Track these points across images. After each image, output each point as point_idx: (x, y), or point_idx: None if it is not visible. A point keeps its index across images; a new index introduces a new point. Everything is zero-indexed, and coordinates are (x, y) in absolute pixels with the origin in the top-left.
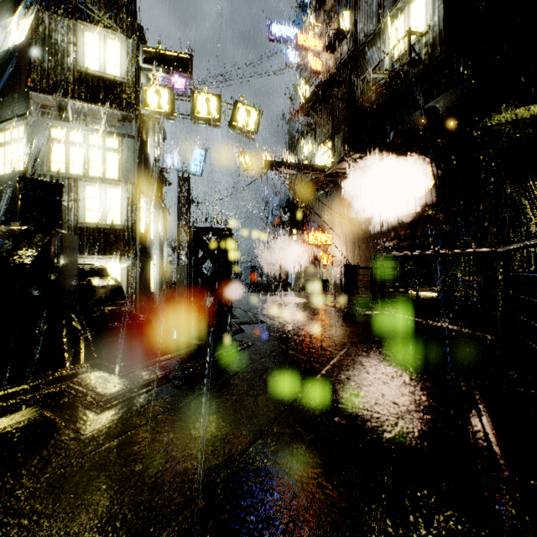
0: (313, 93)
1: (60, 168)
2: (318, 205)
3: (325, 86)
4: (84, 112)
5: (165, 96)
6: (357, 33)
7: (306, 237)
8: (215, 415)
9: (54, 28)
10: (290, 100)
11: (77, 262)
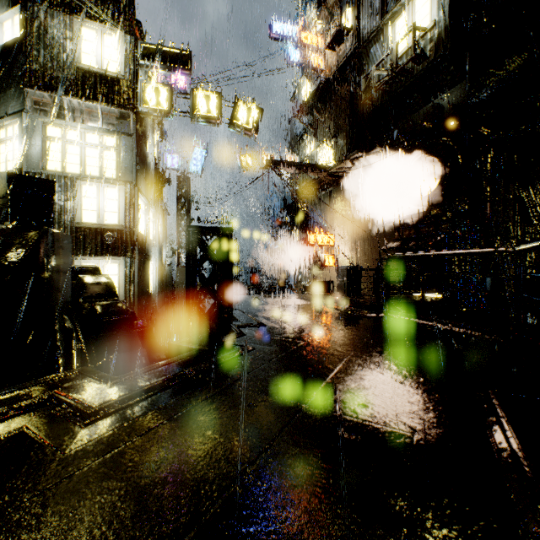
0: (315, 91)
1: (56, 166)
2: (320, 205)
3: (327, 84)
4: (81, 109)
5: (164, 93)
6: (359, 30)
7: (308, 238)
8: (211, 430)
9: (50, 23)
10: (292, 99)
11: (70, 262)
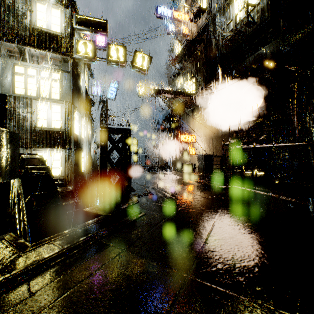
0: (184, 48)
1: (21, 91)
2: (186, 117)
3: (191, 43)
4: (37, 55)
5: (90, 46)
6: (211, 10)
7: (179, 137)
8: (100, 312)
9: (16, 0)
10: (169, 54)
11: (17, 151)
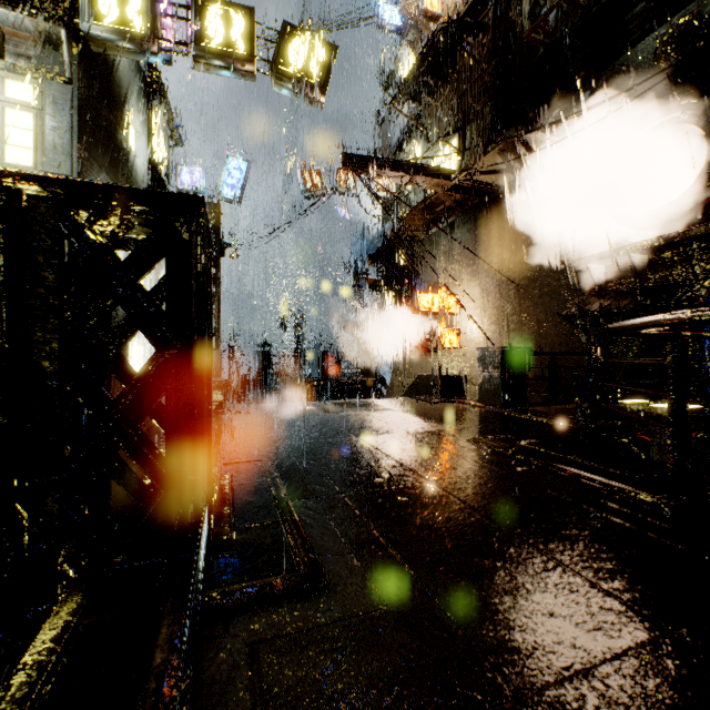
0: (427, 48)
1: None
2: (432, 249)
3: (448, 33)
4: None
5: None
6: None
7: (415, 301)
8: None
9: None
10: (384, 88)
11: None
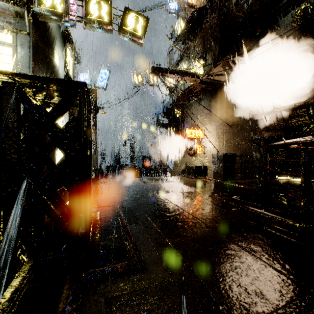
0: (189, 19)
1: None
2: (191, 109)
3: (199, 13)
4: None
5: None
6: None
7: (184, 132)
8: None
9: None
10: (170, 38)
11: None
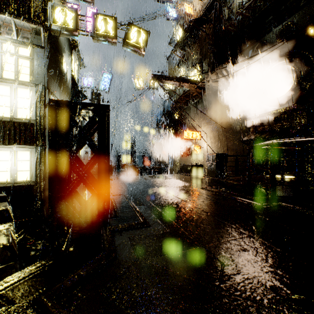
0: (187, 29)
1: None
2: (189, 112)
3: (196, 23)
4: None
5: (70, 14)
6: None
7: (182, 134)
8: None
9: None
10: (169, 43)
11: None
